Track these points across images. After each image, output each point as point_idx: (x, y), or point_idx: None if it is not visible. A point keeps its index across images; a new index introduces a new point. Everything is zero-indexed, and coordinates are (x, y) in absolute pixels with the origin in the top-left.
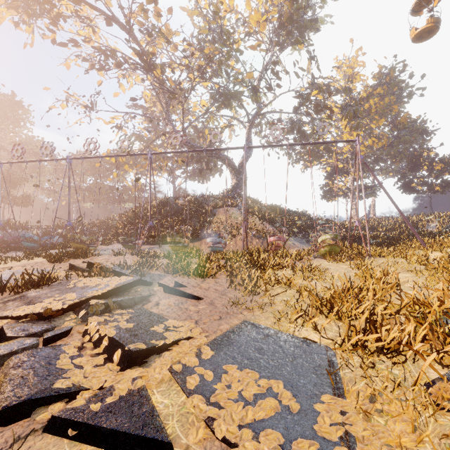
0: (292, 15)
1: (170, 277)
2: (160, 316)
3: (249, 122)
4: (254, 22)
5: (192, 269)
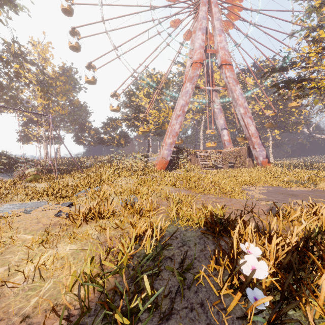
0: None
1: None
2: None
3: None
4: None
5: None
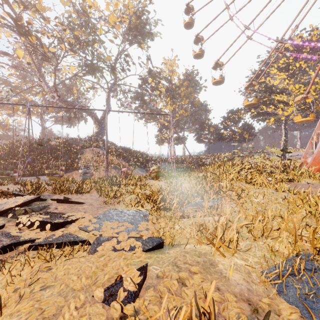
0: (137, 25)
1: (57, 195)
2: (61, 213)
3: (109, 89)
4: (112, 22)
5: (74, 189)
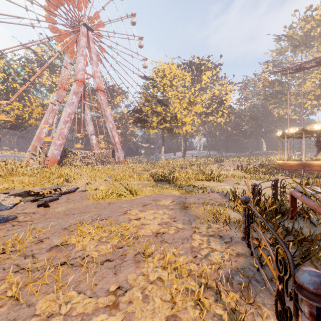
0: None
1: None
2: None
3: None
4: None
5: None
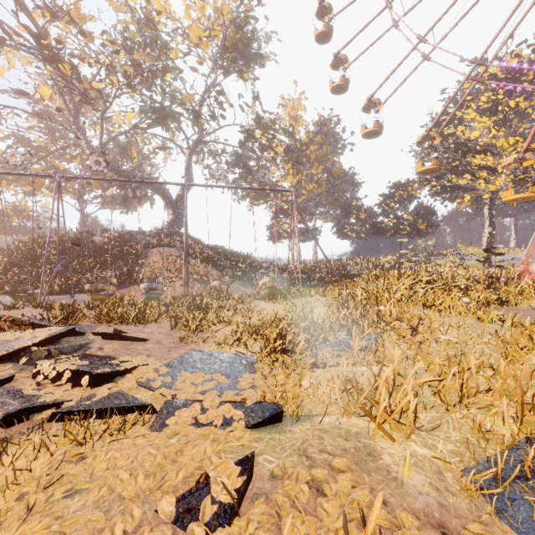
0: (237, 42)
1: (104, 326)
2: (109, 356)
3: (190, 149)
4: (196, 37)
5: (131, 316)
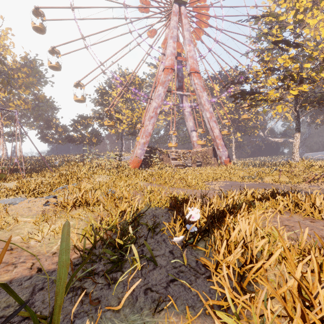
0: None
1: None
2: None
3: None
4: None
5: None
